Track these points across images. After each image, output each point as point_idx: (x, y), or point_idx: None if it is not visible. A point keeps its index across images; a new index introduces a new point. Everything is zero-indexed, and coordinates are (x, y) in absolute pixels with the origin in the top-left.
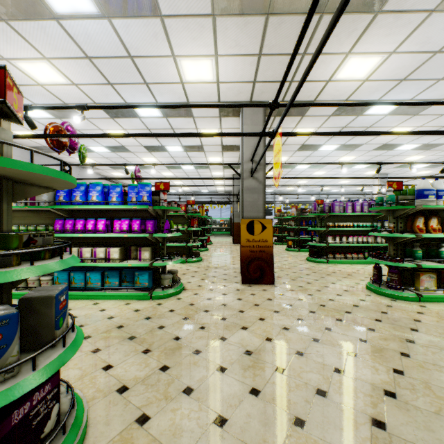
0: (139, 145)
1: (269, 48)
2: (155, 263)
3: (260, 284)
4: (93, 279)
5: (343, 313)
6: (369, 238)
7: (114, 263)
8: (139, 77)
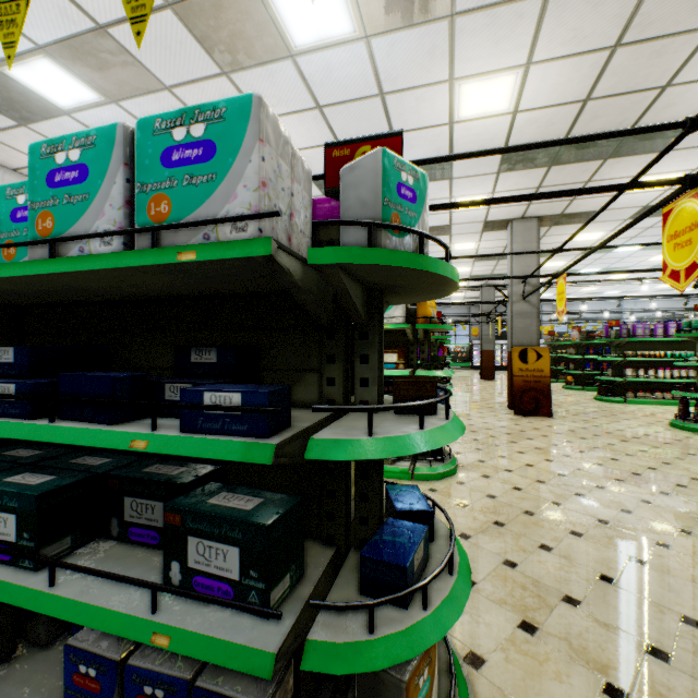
0: None
1: (549, 183)
2: None
3: (535, 416)
4: None
5: (630, 438)
6: (690, 372)
7: None
8: None
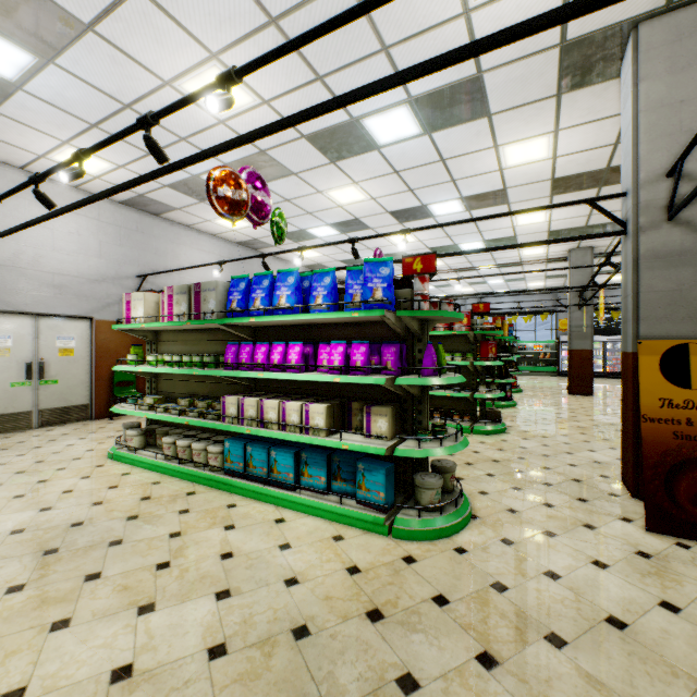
0: (382, 212)
1: None
2: (399, 450)
3: None
4: (280, 465)
5: None
6: None
7: (316, 437)
8: (370, 35)
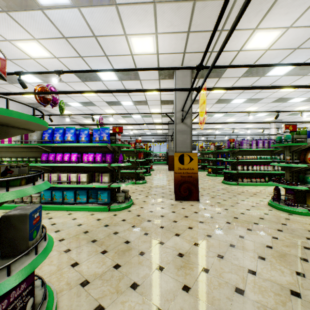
0: (102, 101)
1: (195, 27)
2: (112, 185)
3: (188, 201)
4: (68, 196)
5: (252, 224)
6: (269, 167)
7: (83, 184)
8: (101, 51)
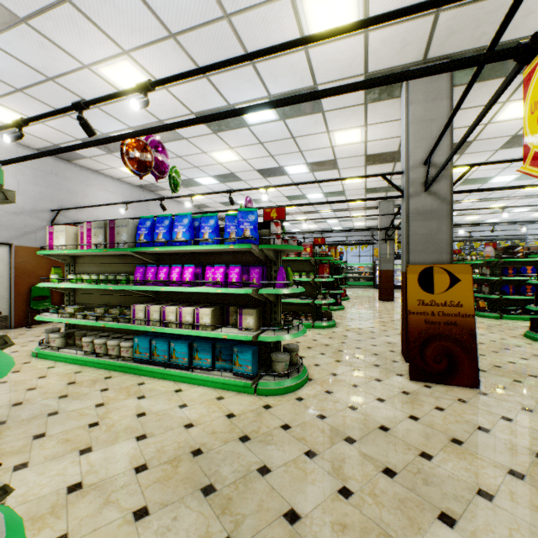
0: (251, 169)
1: None
2: (261, 337)
3: (448, 385)
4: (178, 352)
5: None
6: None
7: (204, 331)
8: (242, 53)
